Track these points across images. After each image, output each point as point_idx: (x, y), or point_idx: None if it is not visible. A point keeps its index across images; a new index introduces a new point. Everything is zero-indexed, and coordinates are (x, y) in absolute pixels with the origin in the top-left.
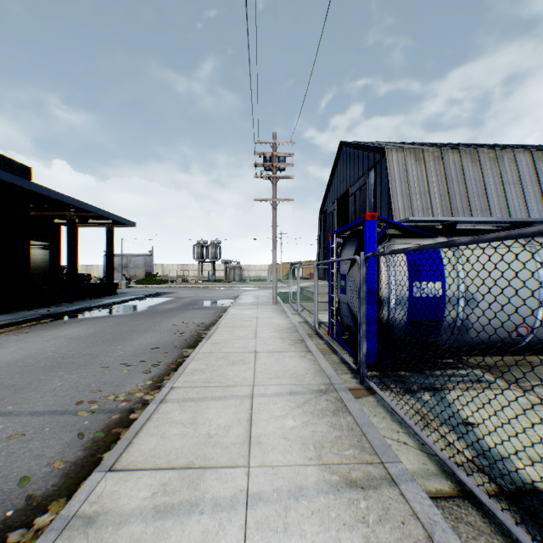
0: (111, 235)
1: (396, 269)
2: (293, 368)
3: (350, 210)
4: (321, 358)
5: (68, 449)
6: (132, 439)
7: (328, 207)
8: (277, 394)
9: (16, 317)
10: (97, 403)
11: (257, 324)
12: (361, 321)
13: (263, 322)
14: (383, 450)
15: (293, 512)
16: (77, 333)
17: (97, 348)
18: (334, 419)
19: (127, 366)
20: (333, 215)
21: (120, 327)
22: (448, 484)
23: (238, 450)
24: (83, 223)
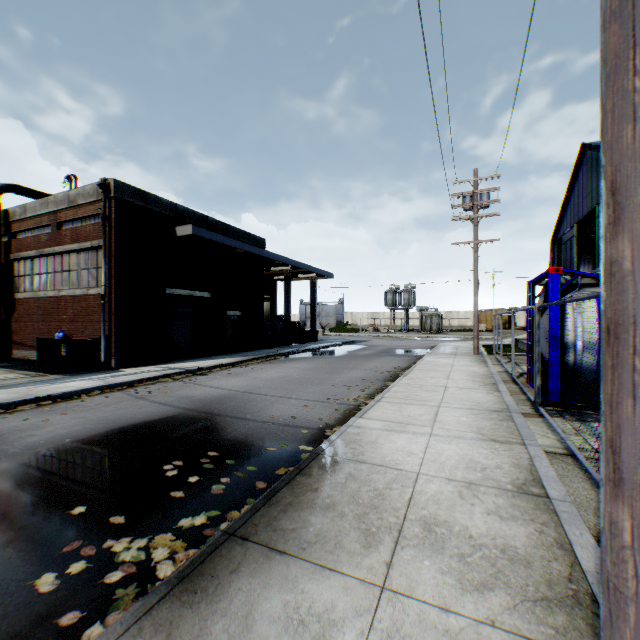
0: (313, 287)
1: (583, 317)
2: (477, 398)
3: (596, 237)
4: (506, 396)
5: (333, 414)
6: (367, 411)
7: (563, 233)
8: (458, 408)
9: (261, 353)
10: (338, 400)
11: (451, 370)
12: (534, 360)
13: (458, 369)
14: (527, 436)
15: (455, 441)
16: (304, 366)
17: (323, 376)
18: (498, 422)
19: (348, 387)
20: (571, 243)
21: (332, 364)
22: (563, 451)
23: (427, 422)
24: (292, 278)
